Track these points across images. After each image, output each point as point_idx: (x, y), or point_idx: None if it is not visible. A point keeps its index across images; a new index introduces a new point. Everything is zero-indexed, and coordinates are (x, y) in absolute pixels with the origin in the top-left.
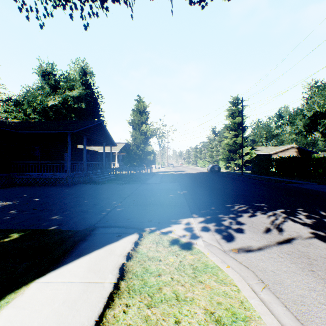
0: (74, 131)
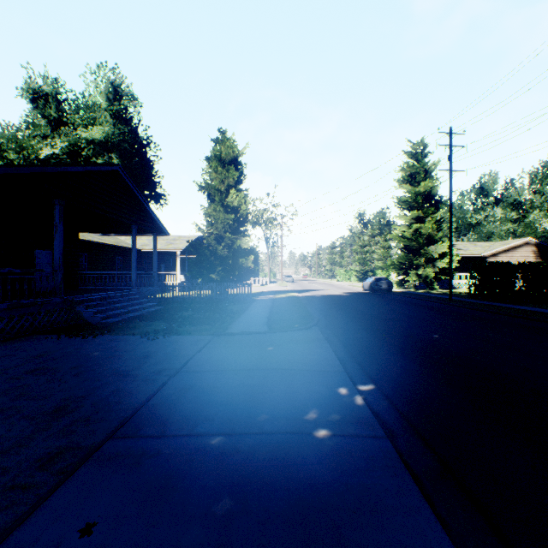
0: None
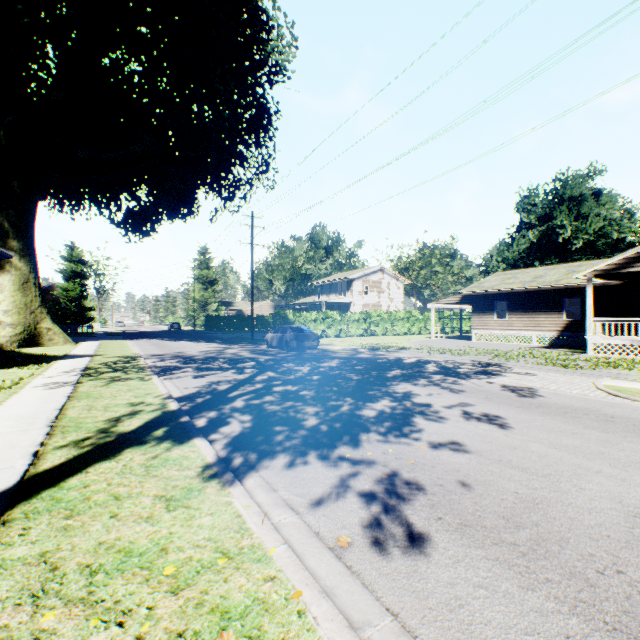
0: None
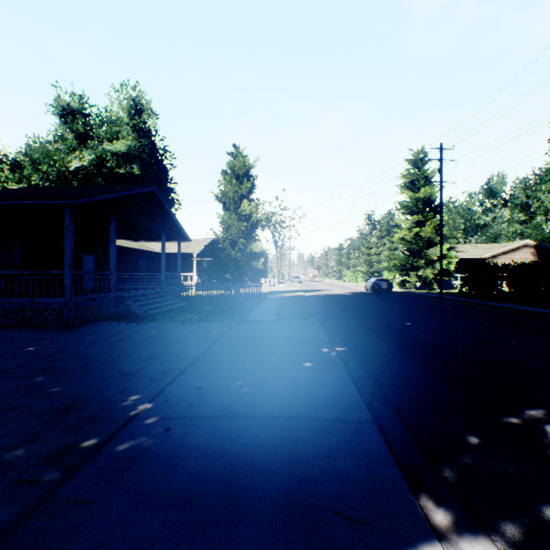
0: (77, 201)
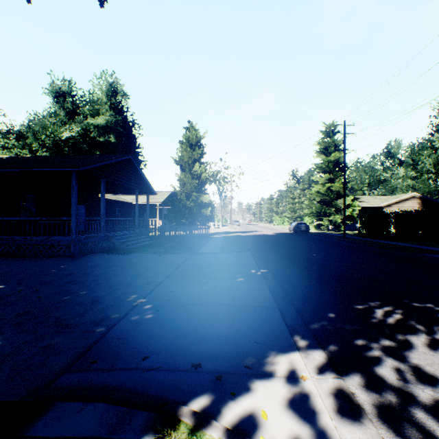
0: (80, 169)
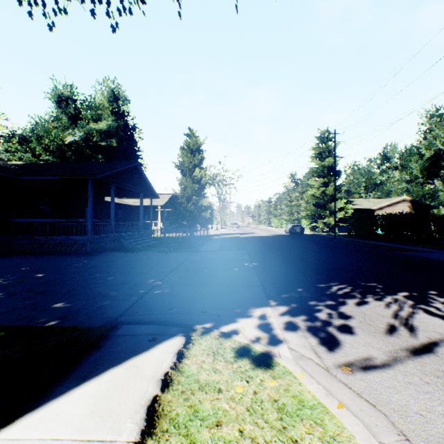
0: (96, 177)
